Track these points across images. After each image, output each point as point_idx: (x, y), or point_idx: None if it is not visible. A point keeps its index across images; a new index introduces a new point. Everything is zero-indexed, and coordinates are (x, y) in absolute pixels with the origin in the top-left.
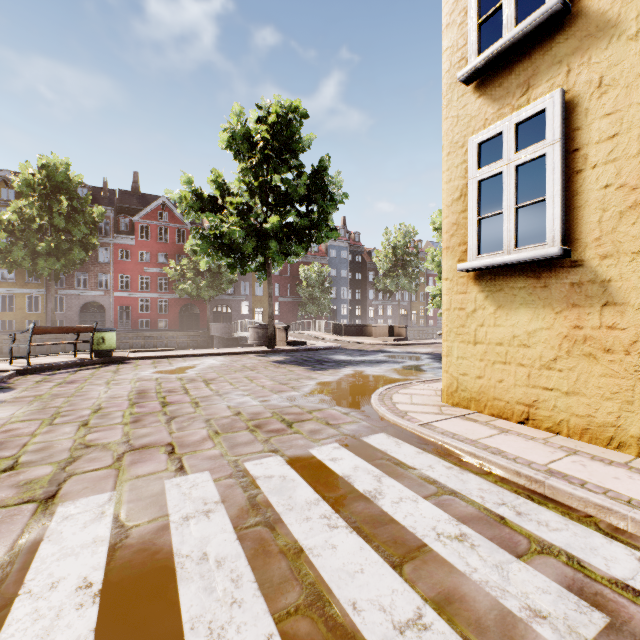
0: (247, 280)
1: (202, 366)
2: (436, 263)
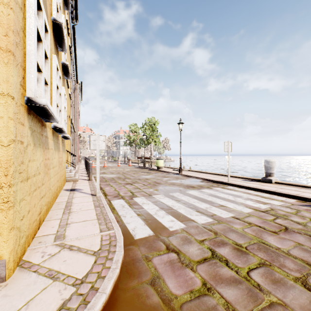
0: None
1: None
2: None
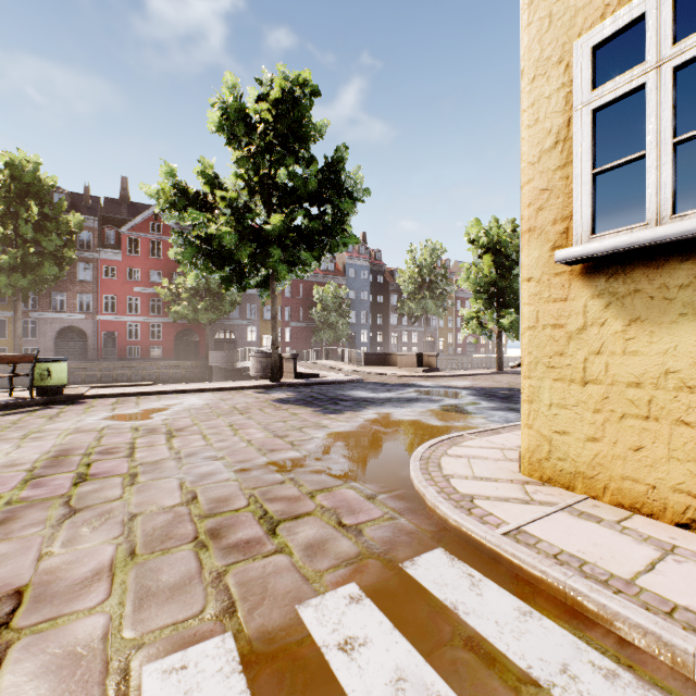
0: (254, 302)
1: (177, 407)
2: (472, 281)
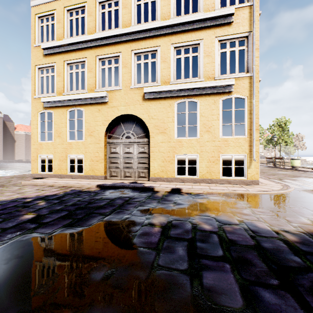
0: None
1: None
2: None
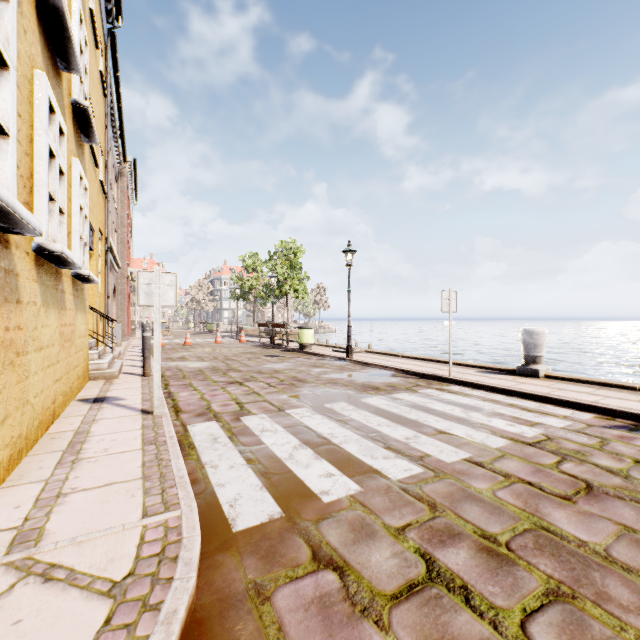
0: None
1: None
2: None
